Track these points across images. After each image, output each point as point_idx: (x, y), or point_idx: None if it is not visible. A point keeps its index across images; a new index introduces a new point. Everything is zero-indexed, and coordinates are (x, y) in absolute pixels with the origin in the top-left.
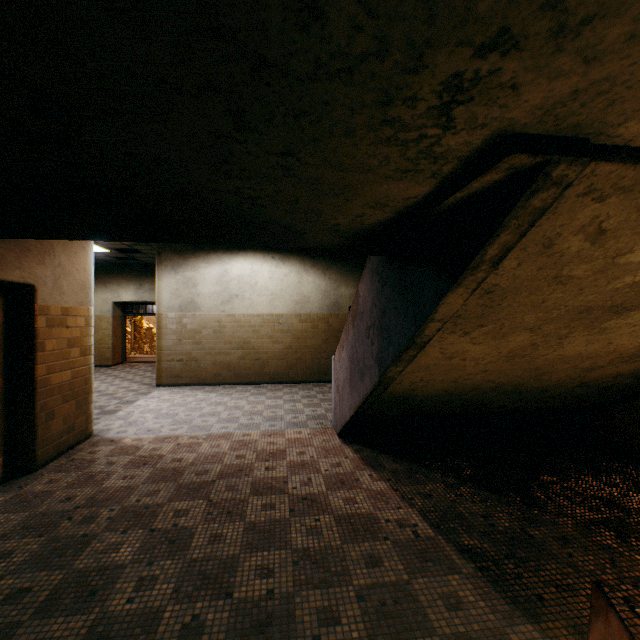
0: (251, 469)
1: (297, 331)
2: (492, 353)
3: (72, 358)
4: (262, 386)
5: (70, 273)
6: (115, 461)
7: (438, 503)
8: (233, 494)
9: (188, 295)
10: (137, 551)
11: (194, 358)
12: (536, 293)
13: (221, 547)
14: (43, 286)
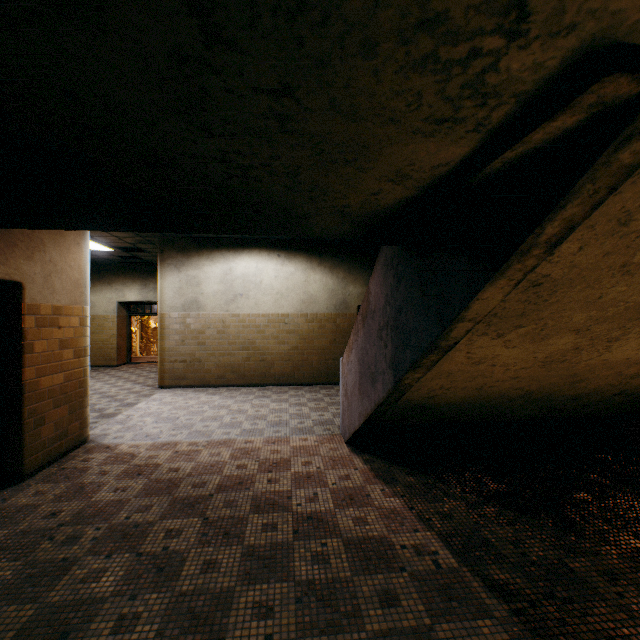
0: (252, 481)
1: (303, 331)
2: (526, 358)
3: (65, 360)
4: (267, 388)
5: (62, 270)
6: (108, 470)
7: (460, 525)
8: (231, 511)
9: (191, 294)
10: (120, 581)
11: (197, 359)
12: (594, 286)
13: (215, 577)
14: (32, 283)
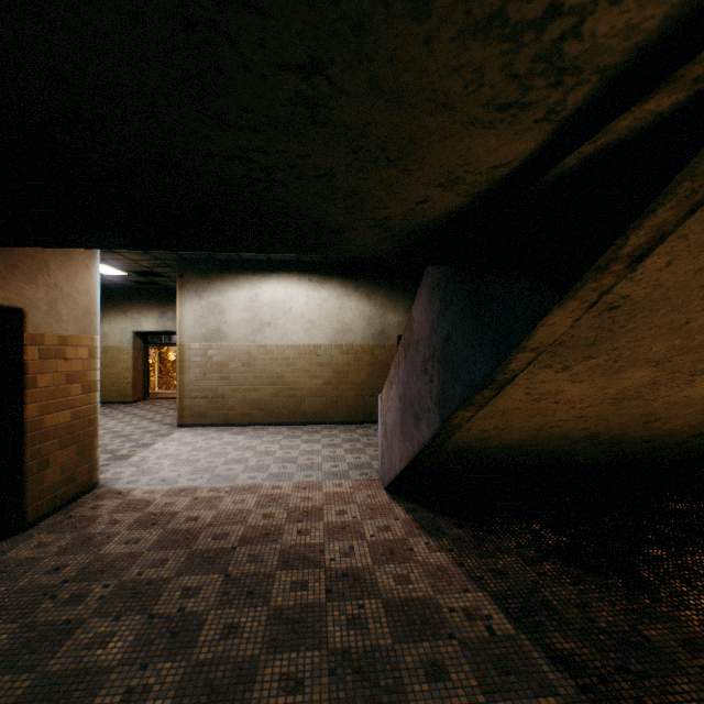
0: (280, 533)
1: (337, 364)
2: (595, 394)
3: (72, 396)
4: (297, 427)
5: (69, 296)
6: (119, 519)
7: (516, 585)
8: (256, 567)
9: (214, 323)
10: (129, 647)
11: (220, 395)
12: (681, 309)
13: (236, 644)
14: (34, 310)
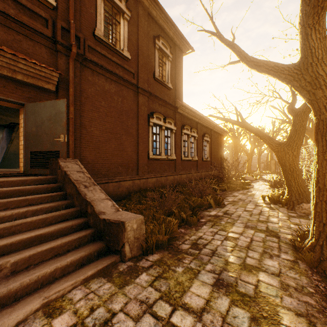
0: None
1: None
2: None
3: None
4: None
5: None
6: None
7: None
8: None
9: None
10: None
11: None
12: None
13: None
14: None
